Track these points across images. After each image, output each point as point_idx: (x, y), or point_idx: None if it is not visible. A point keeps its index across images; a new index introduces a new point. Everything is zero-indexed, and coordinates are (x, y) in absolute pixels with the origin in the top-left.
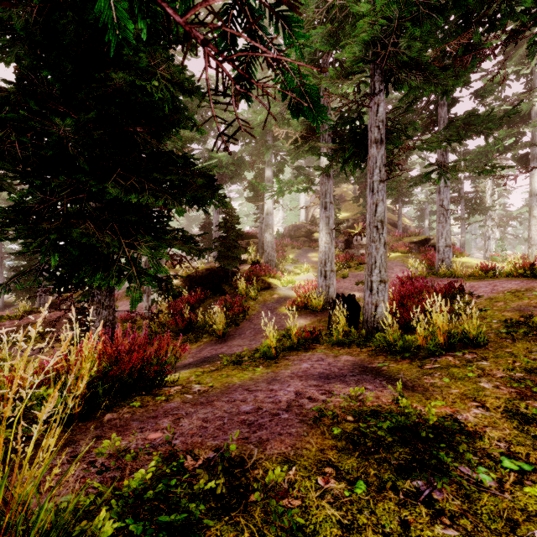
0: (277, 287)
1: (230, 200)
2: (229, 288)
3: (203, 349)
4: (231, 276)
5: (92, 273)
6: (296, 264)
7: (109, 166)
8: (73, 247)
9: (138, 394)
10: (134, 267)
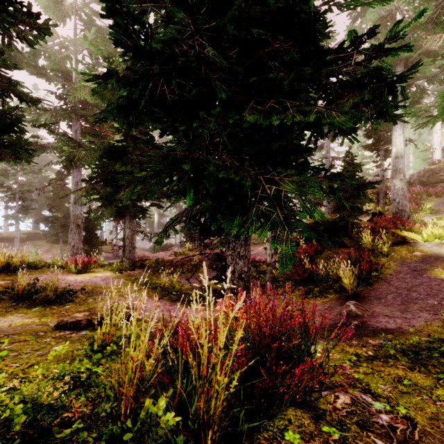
0: (416, 242)
1: (349, 148)
2: (349, 240)
3: (331, 308)
4: (350, 228)
5: (229, 217)
6: (438, 215)
7: (244, 98)
8: (209, 182)
9: (289, 405)
10: (278, 208)
